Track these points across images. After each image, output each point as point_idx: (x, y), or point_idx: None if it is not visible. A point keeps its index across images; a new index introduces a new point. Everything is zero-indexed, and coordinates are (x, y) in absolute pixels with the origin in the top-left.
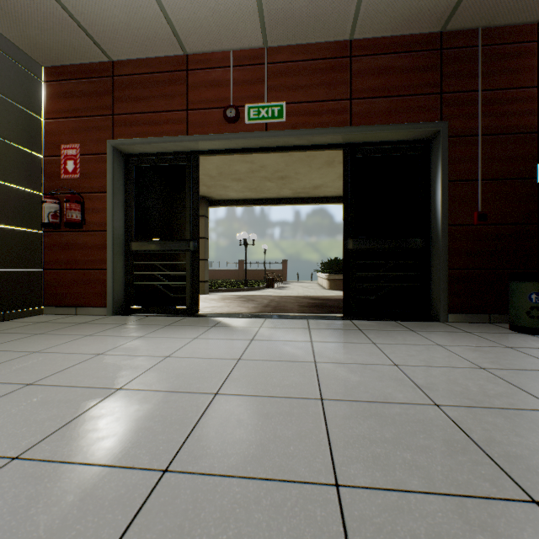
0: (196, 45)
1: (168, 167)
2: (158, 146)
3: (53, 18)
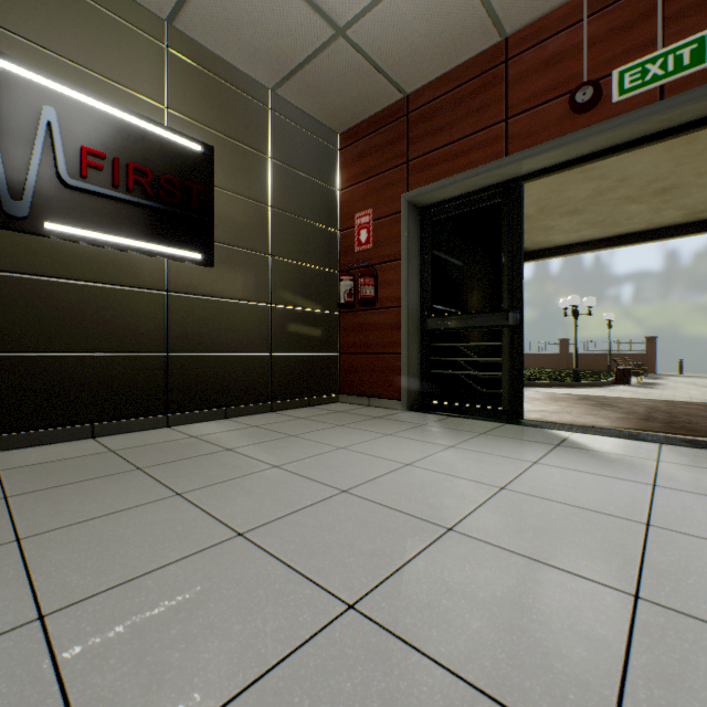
0: (522, 14)
1: (474, 211)
2: (462, 186)
3: (350, 72)
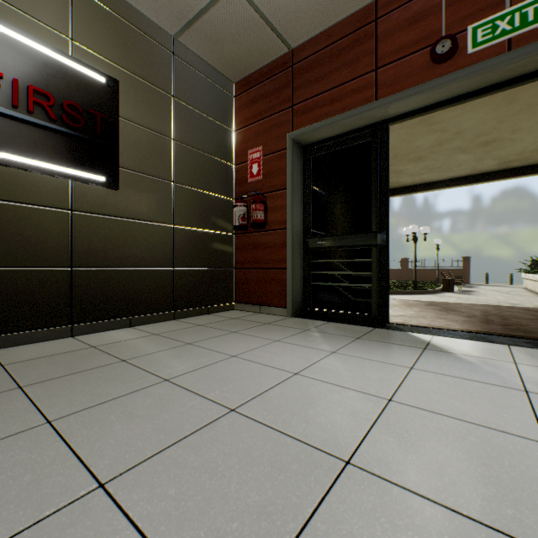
0: None
1: (348, 149)
2: (339, 126)
3: (243, 24)
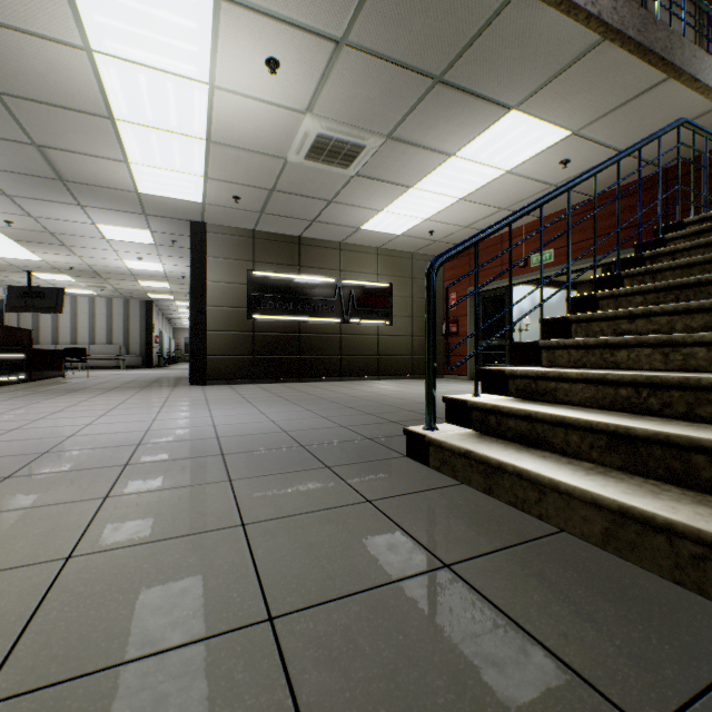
0: (503, 230)
1: (496, 296)
2: (489, 287)
3: (443, 246)
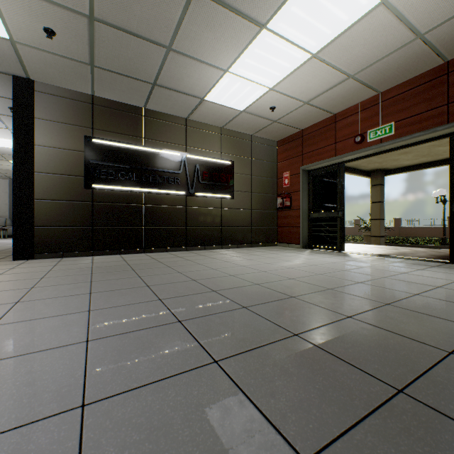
0: (338, 109)
1: (327, 173)
2: (322, 165)
3: (279, 128)
